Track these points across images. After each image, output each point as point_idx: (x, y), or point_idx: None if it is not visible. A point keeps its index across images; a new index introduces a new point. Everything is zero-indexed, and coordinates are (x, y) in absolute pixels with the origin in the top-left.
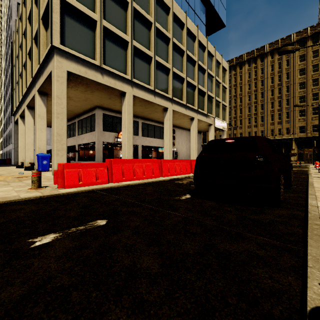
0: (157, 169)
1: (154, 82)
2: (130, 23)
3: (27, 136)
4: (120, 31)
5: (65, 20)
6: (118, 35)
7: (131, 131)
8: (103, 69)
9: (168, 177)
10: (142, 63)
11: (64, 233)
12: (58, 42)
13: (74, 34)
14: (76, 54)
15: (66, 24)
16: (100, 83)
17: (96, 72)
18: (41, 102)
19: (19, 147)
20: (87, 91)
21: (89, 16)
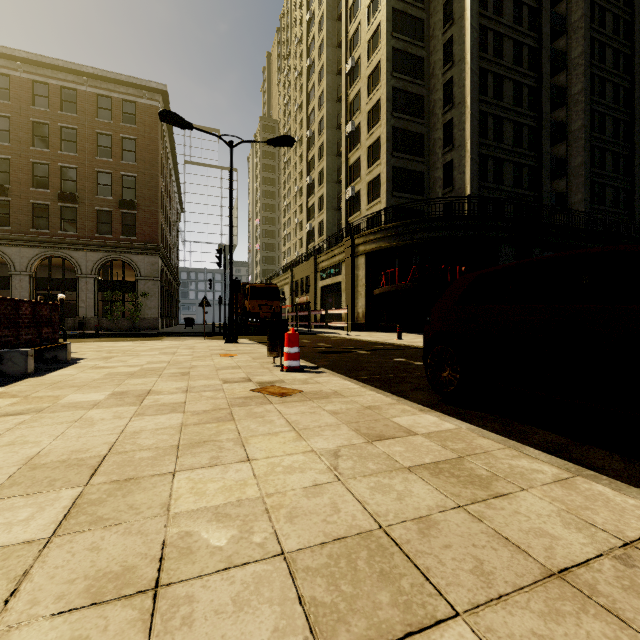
0: None
1: None
2: None
3: None
4: None
5: None
6: None
7: None
8: None
9: None
10: None
11: (404, 360)
12: None
13: None
14: None
15: None
16: None
17: None
18: None
19: None
20: None
21: None
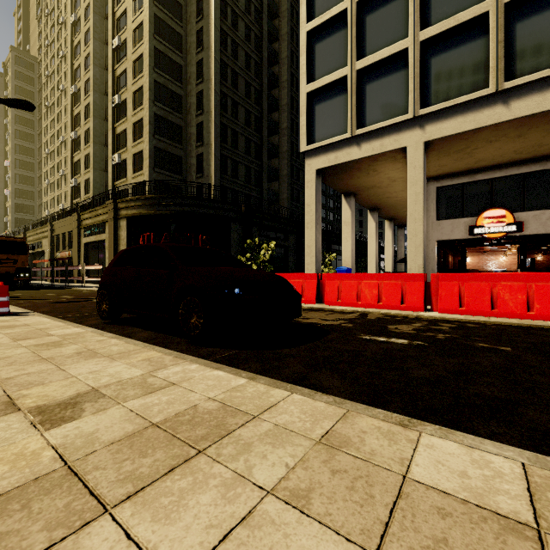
0: (313, 289)
1: (495, 70)
2: (412, 6)
3: (369, 245)
4: (387, 47)
5: (316, 111)
6: (385, 58)
7: (420, 217)
8: (360, 136)
9: (329, 306)
10: (456, 53)
11: None
12: (305, 146)
13: (325, 118)
14: (321, 144)
15: (316, 115)
16: (358, 160)
17: (349, 148)
18: (346, 205)
19: (385, 258)
20: (368, 173)
21: (337, 79)
